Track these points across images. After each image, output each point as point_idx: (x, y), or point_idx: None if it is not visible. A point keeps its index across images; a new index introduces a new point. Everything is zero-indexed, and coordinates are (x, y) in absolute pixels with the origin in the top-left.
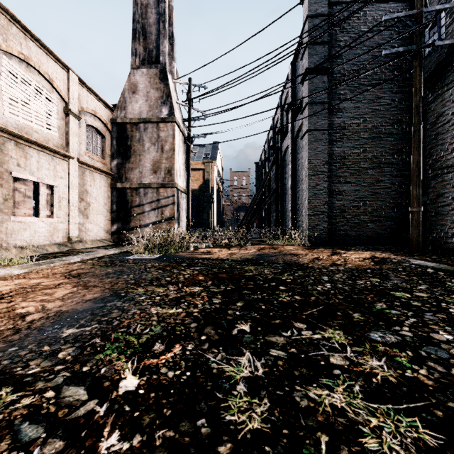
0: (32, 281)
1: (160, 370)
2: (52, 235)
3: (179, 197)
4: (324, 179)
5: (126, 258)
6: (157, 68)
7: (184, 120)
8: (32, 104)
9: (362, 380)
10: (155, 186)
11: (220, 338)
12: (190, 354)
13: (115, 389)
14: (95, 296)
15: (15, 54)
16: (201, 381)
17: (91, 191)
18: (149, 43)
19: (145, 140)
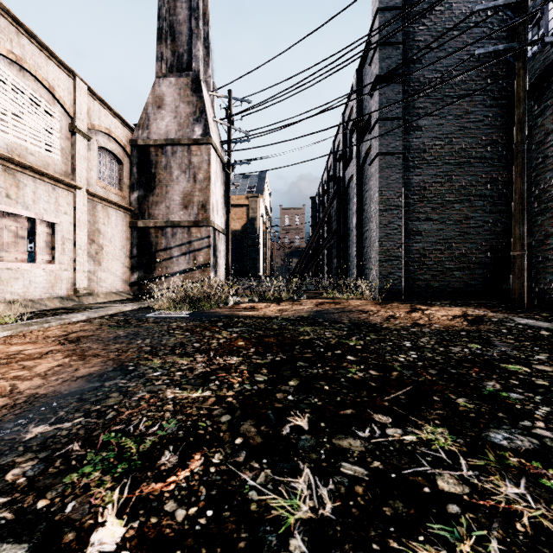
0: (12, 349)
1: (164, 506)
2: (53, 287)
3: (216, 239)
4: (399, 215)
5: (146, 316)
6: (188, 77)
7: (222, 142)
8: (27, 119)
9: (499, 527)
10: (186, 224)
11: (265, 442)
12: (216, 472)
13: (81, 550)
14: (91, 371)
15: (4, 53)
16: (229, 529)
17: (104, 230)
18: (178, 46)
19: (173, 166)
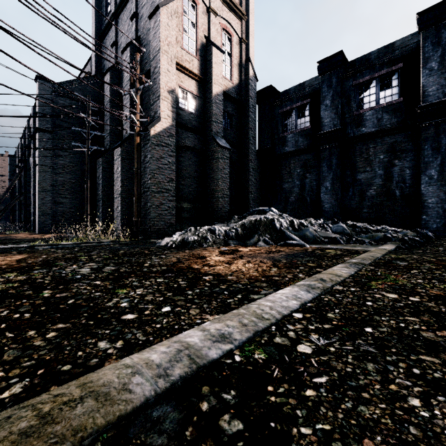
0: None
1: None
2: None
3: None
4: (50, 194)
5: None
6: None
7: None
8: None
9: None
10: None
11: None
12: None
13: None
14: None
15: None
16: None
17: None
18: None
19: None
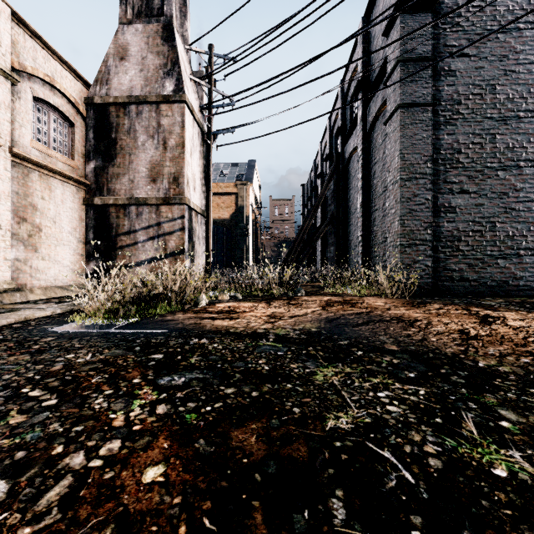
0: None
1: None
2: None
3: (192, 220)
4: (427, 185)
5: (48, 331)
6: (158, 23)
7: (201, 107)
8: None
9: None
10: (154, 202)
11: None
12: None
13: None
14: None
15: None
16: None
17: (43, 206)
18: None
19: (138, 130)
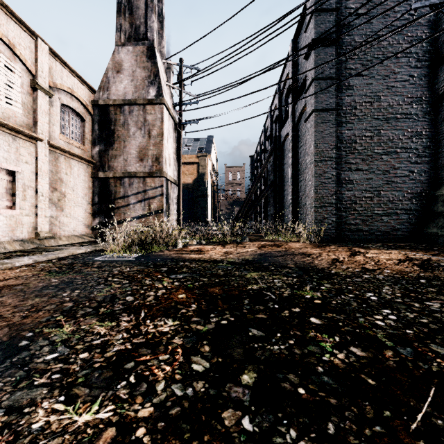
0: None
1: None
2: (13, 230)
3: (168, 188)
4: (333, 165)
5: (94, 259)
6: (144, 45)
7: (174, 104)
8: None
9: None
10: (141, 175)
11: None
12: None
13: None
14: None
15: None
16: None
17: (66, 180)
18: (135, 19)
19: (130, 124)
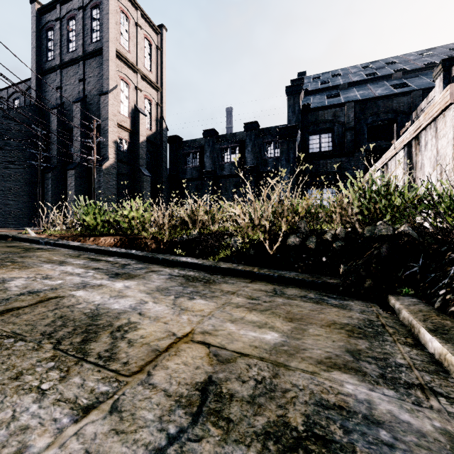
0: None
1: None
2: None
3: None
4: (0, 197)
5: None
6: None
7: None
8: None
9: None
10: None
11: None
12: None
13: None
14: None
15: None
16: None
17: None
18: None
19: None
